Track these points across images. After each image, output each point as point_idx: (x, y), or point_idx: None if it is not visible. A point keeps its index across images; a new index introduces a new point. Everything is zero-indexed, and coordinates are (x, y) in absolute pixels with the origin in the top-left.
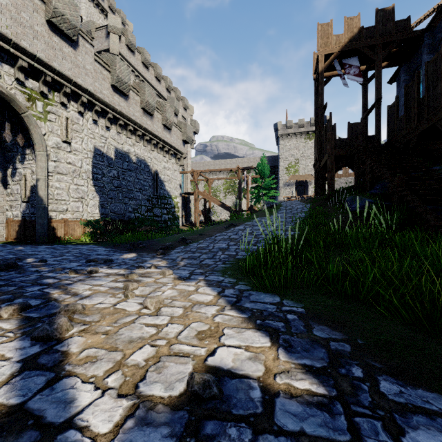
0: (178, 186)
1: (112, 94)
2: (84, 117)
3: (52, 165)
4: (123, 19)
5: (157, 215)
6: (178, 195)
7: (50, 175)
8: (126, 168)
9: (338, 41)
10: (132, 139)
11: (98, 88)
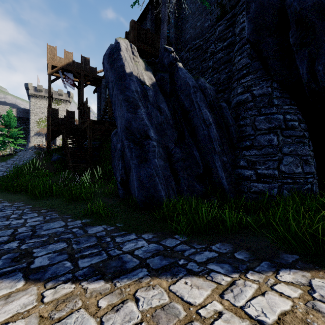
0: None
1: None
2: None
3: None
4: None
5: None
6: None
7: None
8: None
9: (60, 61)
10: None
11: None
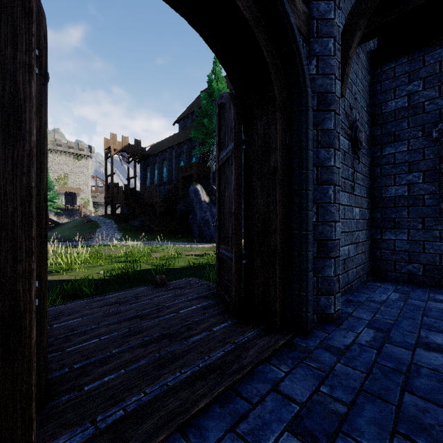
0: None
1: None
2: None
3: None
4: None
5: None
6: None
7: None
8: None
9: (120, 145)
10: None
11: None
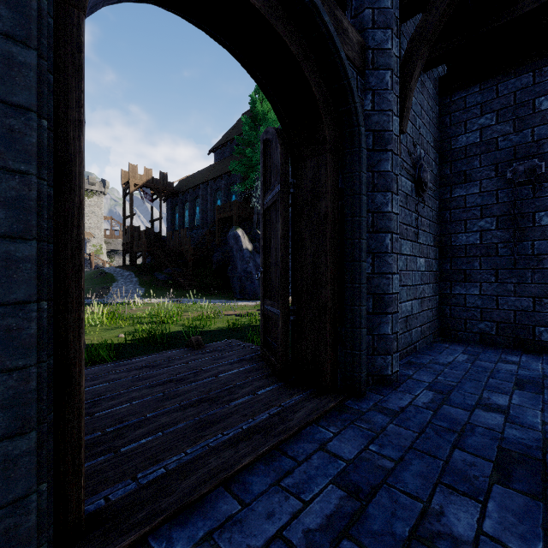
0: None
1: None
2: None
3: None
4: None
5: None
6: None
7: None
8: None
9: (141, 179)
10: None
11: None
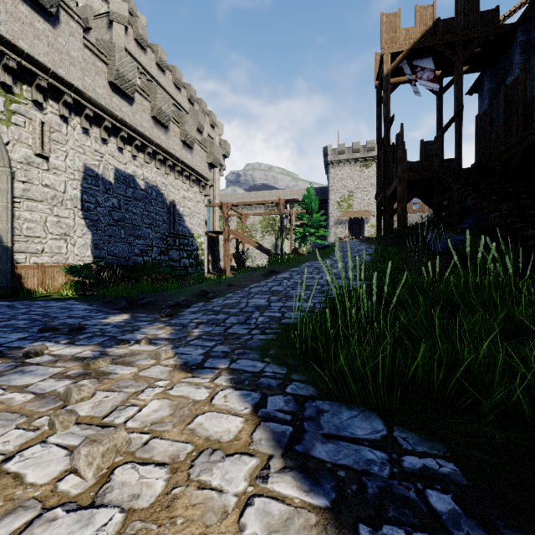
0: (202, 222)
1: (111, 94)
2: (69, 123)
3: (20, 187)
4: (134, 11)
5: (174, 260)
6: (202, 234)
7: (15, 201)
8: (130, 196)
9: (407, 37)
10: (140, 158)
11: (89, 85)
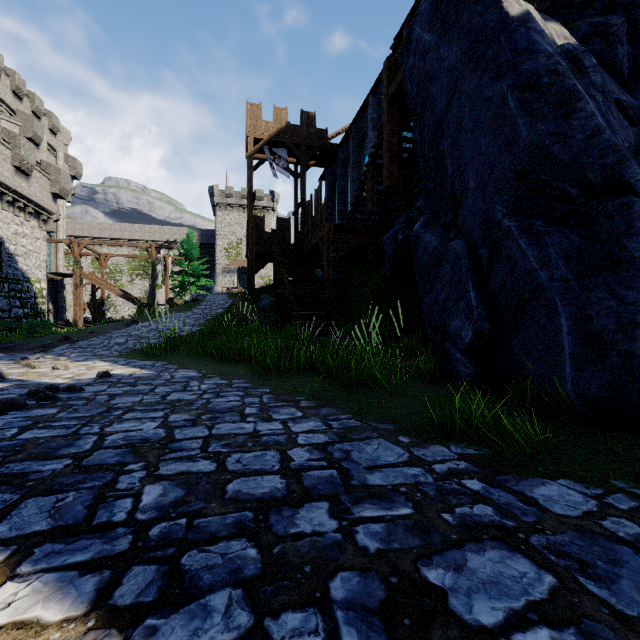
0: (43, 264)
1: None
2: None
3: None
4: None
5: (2, 309)
6: (43, 278)
7: None
8: None
9: (267, 128)
10: None
11: None
